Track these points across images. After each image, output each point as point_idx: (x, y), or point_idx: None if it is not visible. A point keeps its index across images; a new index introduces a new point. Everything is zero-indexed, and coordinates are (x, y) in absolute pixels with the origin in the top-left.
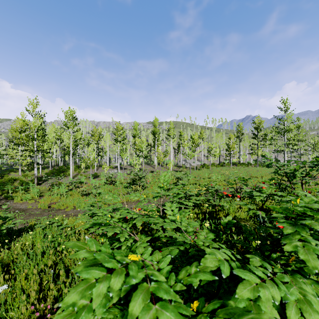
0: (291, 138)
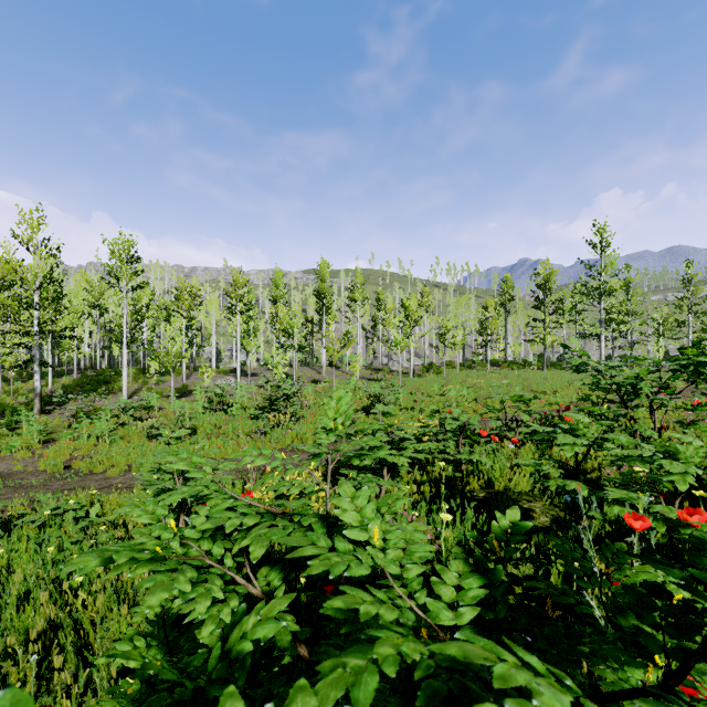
0: (613, 308)
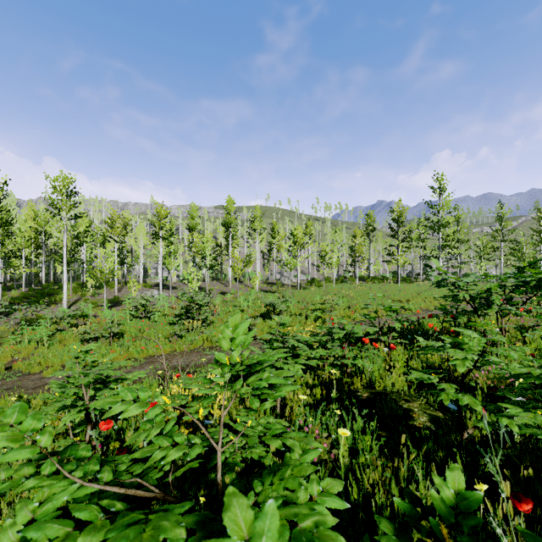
0: (448, 237)
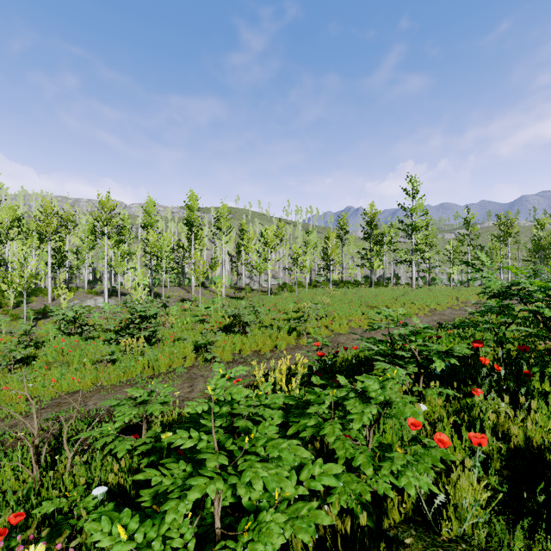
0: (419, 241)
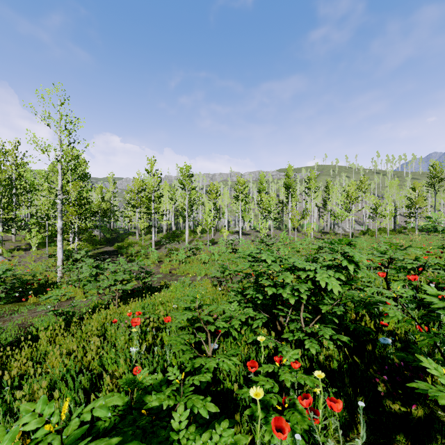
0: None
